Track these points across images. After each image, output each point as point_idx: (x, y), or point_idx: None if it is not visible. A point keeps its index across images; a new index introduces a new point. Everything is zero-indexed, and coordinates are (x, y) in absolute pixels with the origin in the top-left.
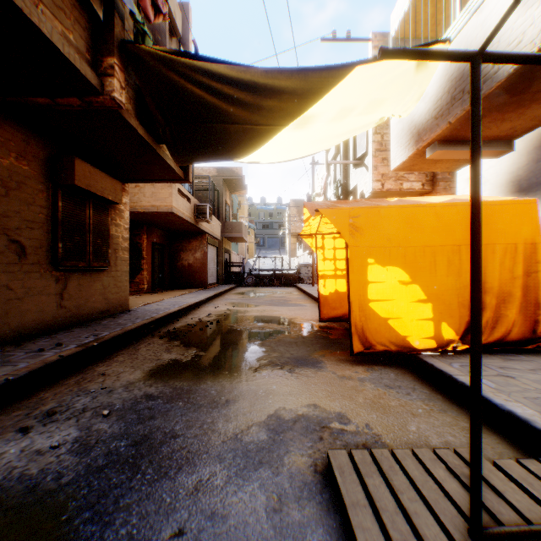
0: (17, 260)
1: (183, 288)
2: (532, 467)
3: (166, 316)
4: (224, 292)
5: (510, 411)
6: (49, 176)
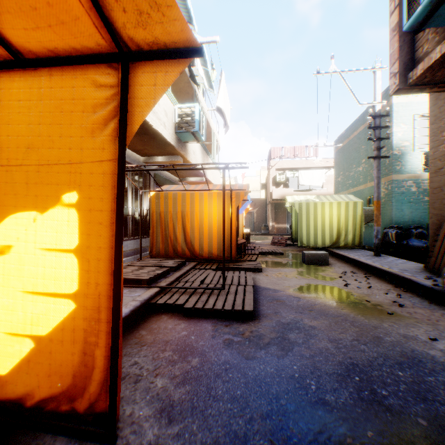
0: None
1: None
2: (173, 301)
3: None
4: None
5: (131, 310)
6: None
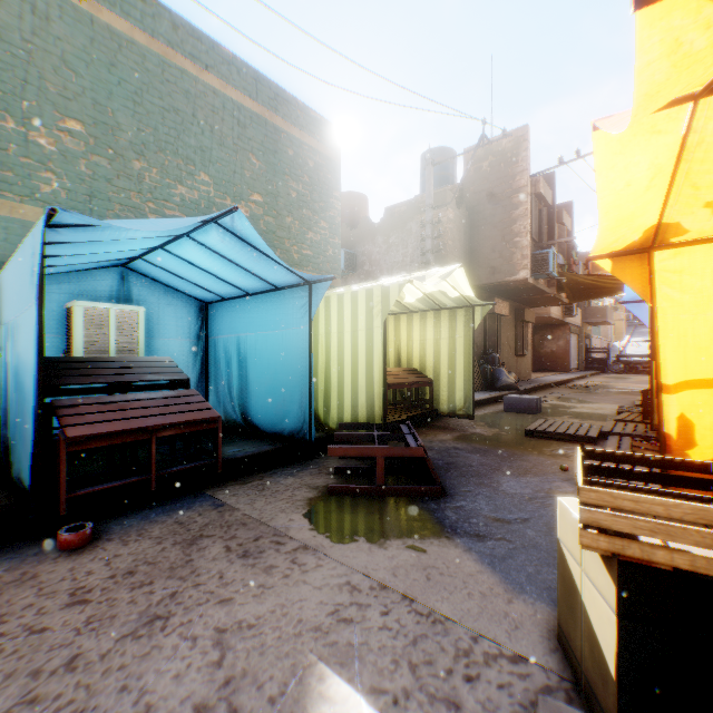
0: (509, 353)
1: (547, 371)
2: None
3: (558, 382)
4: (587, 375)
5: None
6: (514, 318)
